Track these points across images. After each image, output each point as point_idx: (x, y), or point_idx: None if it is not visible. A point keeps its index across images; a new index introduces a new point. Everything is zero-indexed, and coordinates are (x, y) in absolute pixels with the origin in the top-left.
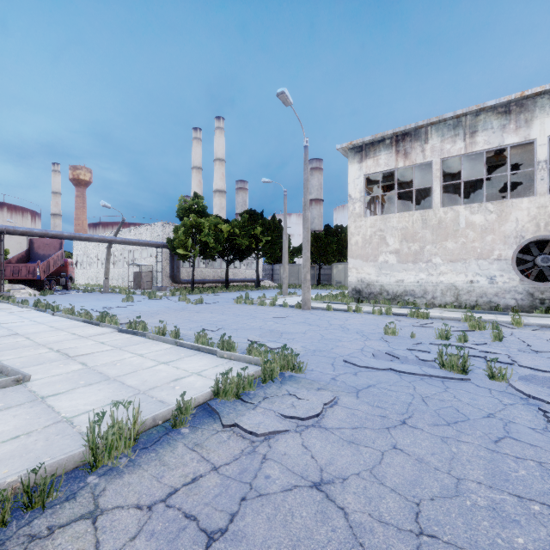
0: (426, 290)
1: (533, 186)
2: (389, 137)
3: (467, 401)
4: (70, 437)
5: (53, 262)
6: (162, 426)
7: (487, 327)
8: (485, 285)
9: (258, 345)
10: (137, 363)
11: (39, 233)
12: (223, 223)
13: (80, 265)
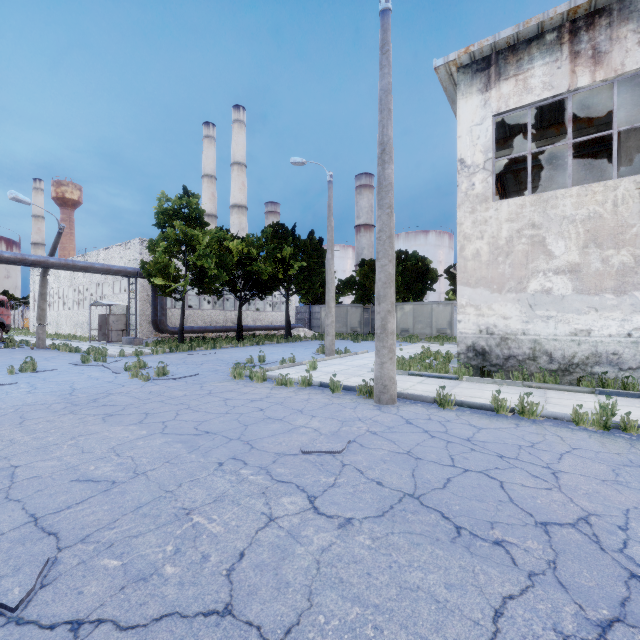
0: None
1: None
2: (555, 27)
3: None
4: None
5: None
6: None
7: None
8: None
9: None
10: None
11: None
12: (231, 239)
13: None
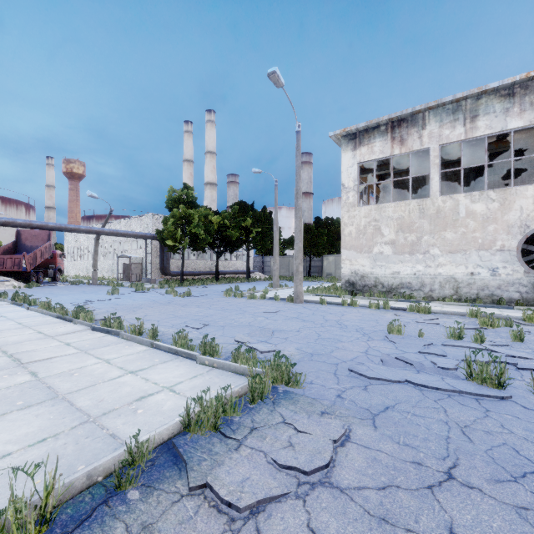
0: (424, 283)
1: (526, 176)
2: (384, 124)
3: (522, 434)
4: None
5: (40, 254)
6: (102, 486)
7: (501, 324)
8: (487, 277)
9: (245, 350)
10: (99, 372)
11: (23, 223)
12: (213, 215)
13: (71, 257)
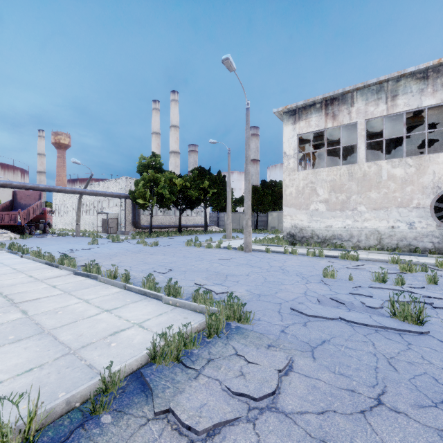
0: (352, 235)
1: (437, 146)
2: (319, 102)
3: (440, 365)
4: None
5: (33, 210)
6: (79, 411)
7: (417, 270)
8: (405, 230)
9: (203, 291)
10: (79, 310)
11: (18, 185)
12: (176, 178)
13: (58, 213)
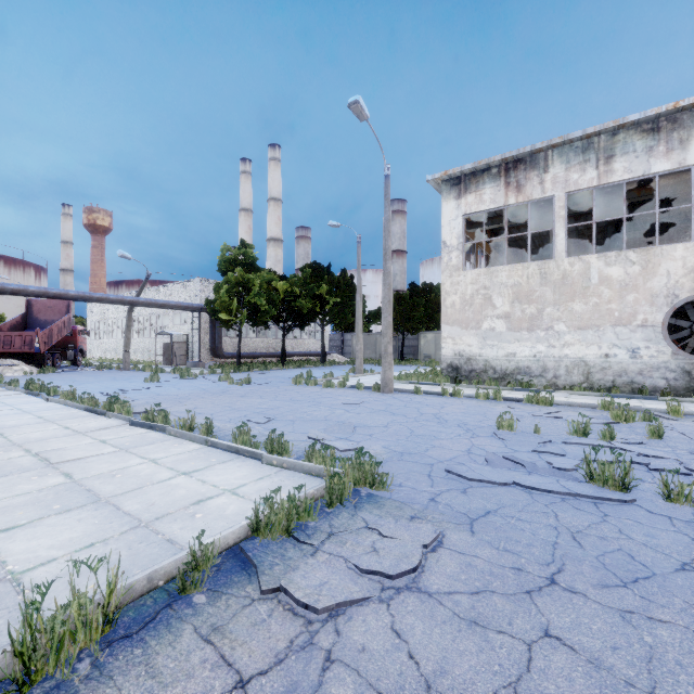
0: (546, 367)
1: (679, 231)
2: (497, 165)
3: (641, 540)
4: (6, 614)
5: (58, 330)
6: (164, 590)
7: (637, 418)
8: (626, 360)
9: (321, 447)
10: (145, 473)
11: (37, 292)
12: (278, 280)
13: (95, 334)
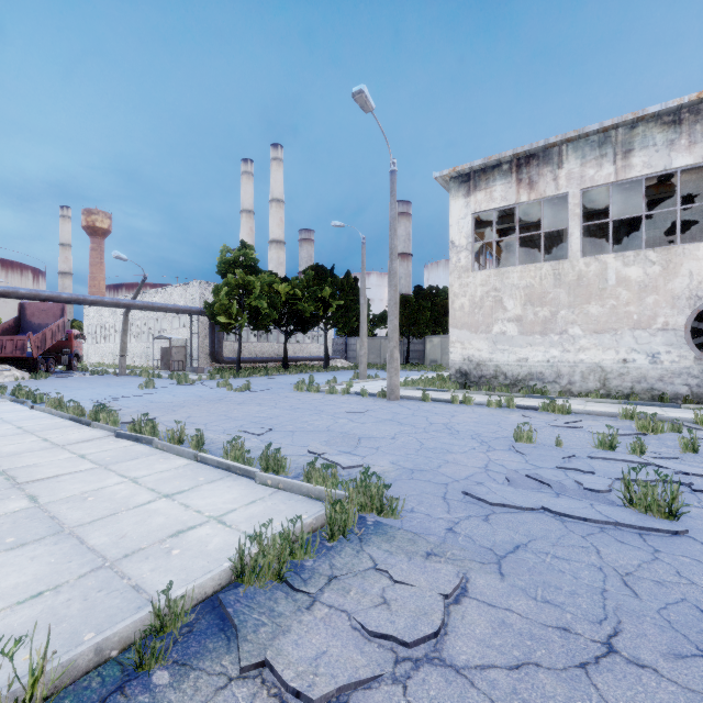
0: (560, 373)
1: (695, 232)
2: (508, 161)
3: None
4: None
5: (51, 334)
6: (117, 664)
7: (666, 429)
8: (645, 366)
9: (322, 465)
10: (122, 495)
11: (27, 294)
12: (279, 283)
13: (92, 338)
